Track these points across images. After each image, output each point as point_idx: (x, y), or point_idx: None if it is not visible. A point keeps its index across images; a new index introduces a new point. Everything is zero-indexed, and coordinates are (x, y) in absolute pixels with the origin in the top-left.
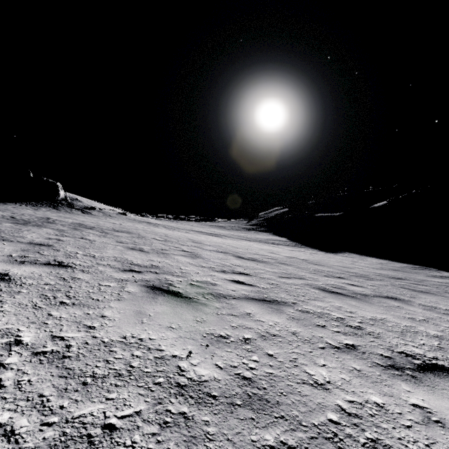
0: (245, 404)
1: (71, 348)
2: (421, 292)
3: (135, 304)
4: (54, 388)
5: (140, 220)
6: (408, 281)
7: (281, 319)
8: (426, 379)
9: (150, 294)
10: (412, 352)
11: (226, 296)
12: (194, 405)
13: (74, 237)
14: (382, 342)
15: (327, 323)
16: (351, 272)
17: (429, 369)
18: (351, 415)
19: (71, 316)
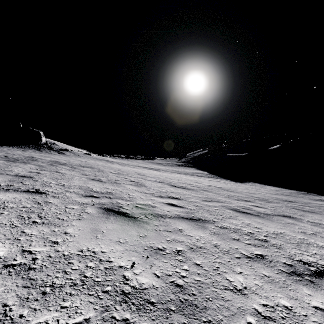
0: (178, 309)
1: (37, 260)
2: (308, 211)
3: (92, 222)
4: (17, 297)
5: (100, 159)
6: (297, 203)
7: (205, 234)
8: (322, 284)
9: (104, 214)
10: (308, 260)
11: (162, 216)
12: (135, 311)
13: (50, 171)
14: (283, 252)
15: (241, 237)
16: (255, 197)
17: (323, 275)
18: (266, 318)
19: (40, 233)
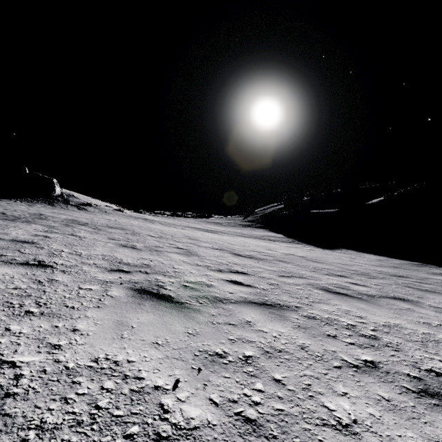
0: None
1: (21, 379)
2: (427, 291)
3: (116, 312)
4: None
5: (136, 217)
6: (411, 279)
7: (286, 328)
8: None
9: (136, 299)
10: None
11: (222, 300)
12: None
13: (63, 234)
14: (404, 357)
15: (338, 332)
16: (352, 270)
17: None
18: None
19: (34, 330)
